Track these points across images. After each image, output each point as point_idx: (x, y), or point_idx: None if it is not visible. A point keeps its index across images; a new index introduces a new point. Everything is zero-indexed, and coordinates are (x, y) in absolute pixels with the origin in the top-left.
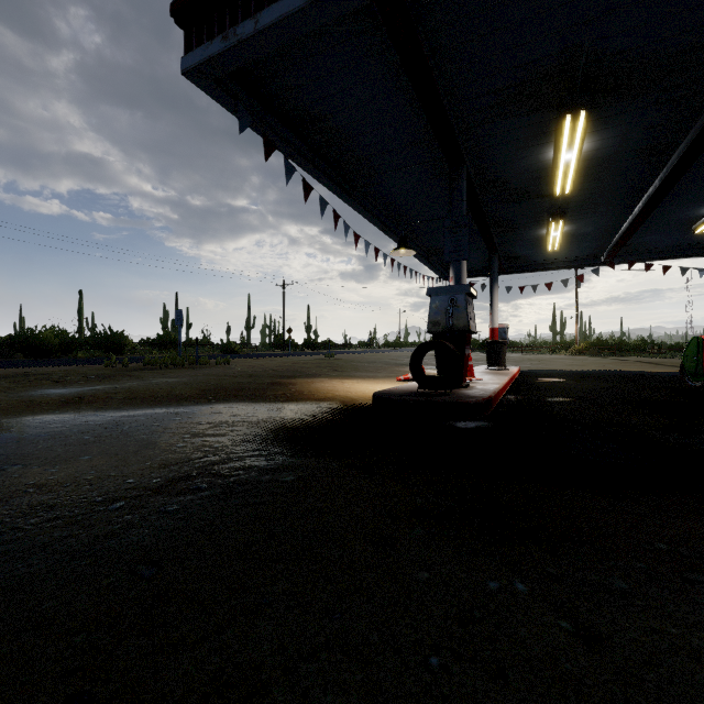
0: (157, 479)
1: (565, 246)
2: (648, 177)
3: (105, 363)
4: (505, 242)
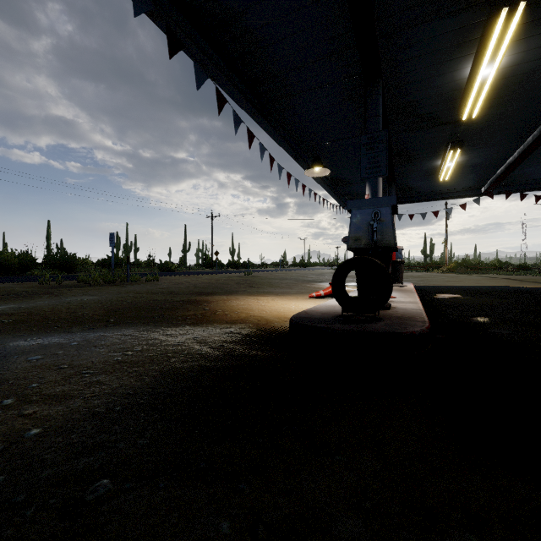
0: None
1: (454, 178)
2: None
3: (38, 280)
4: (402, 173)
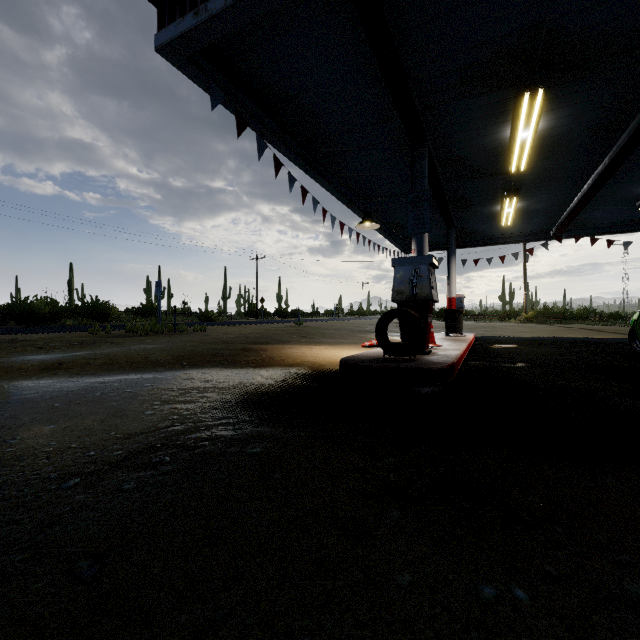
0: (119, 451)
1: (518, 222)
2: (598, 155)
3: (88, 330)
4: (462, 218)
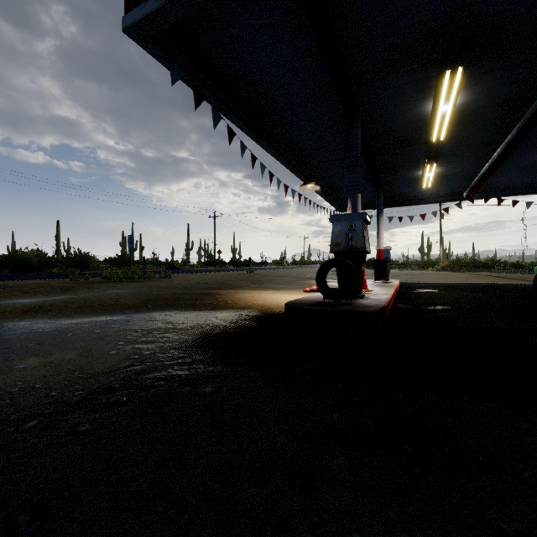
0: (79, 391)
1: (436, 185)
2: (507, 127)
3: (70, 277)
4: (389, 181)
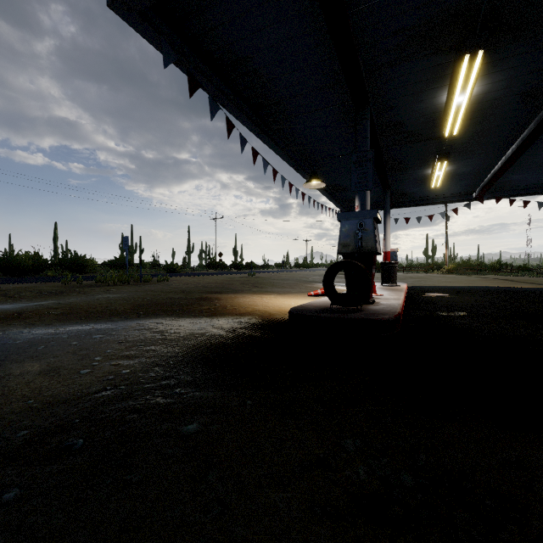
0: (25, 430)
1: (445, 184)
2: (525, 121)
3: (61, 281)
4: (396, 180)
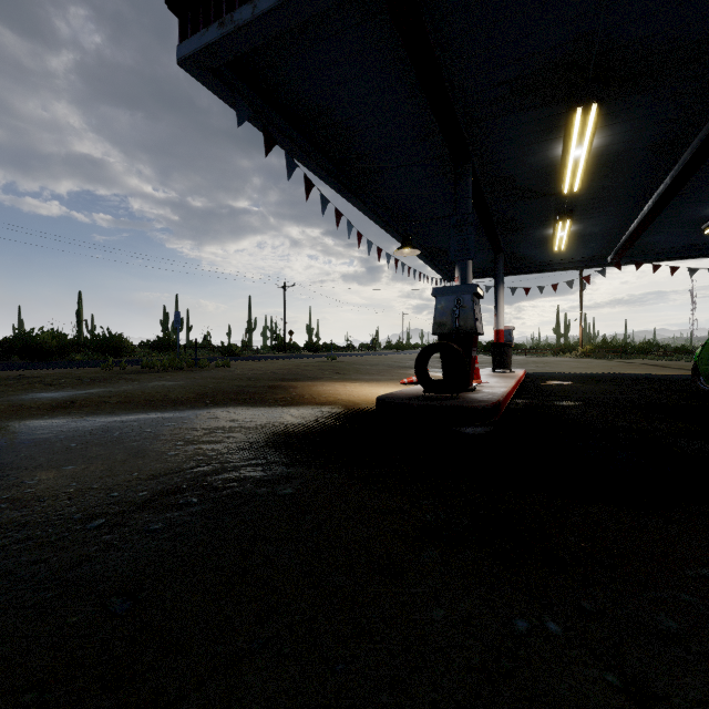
0: (144, 492)
1: (572, 247)
2: (659, 175)
3: (101, 366)
4: (510, 242)
